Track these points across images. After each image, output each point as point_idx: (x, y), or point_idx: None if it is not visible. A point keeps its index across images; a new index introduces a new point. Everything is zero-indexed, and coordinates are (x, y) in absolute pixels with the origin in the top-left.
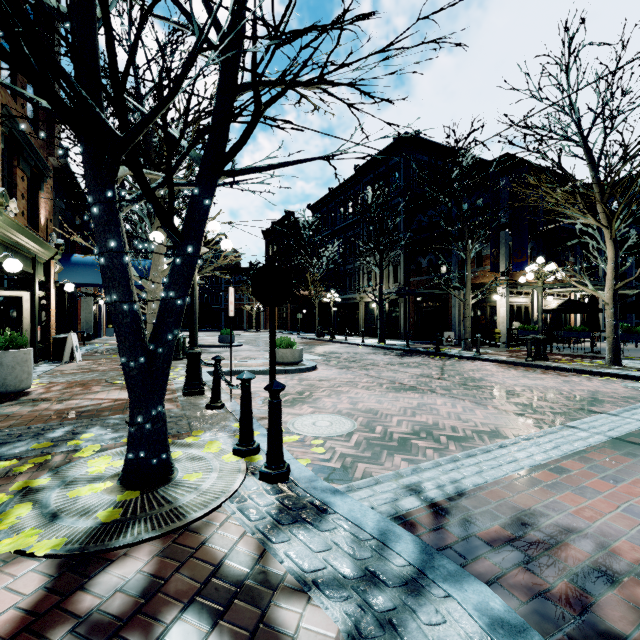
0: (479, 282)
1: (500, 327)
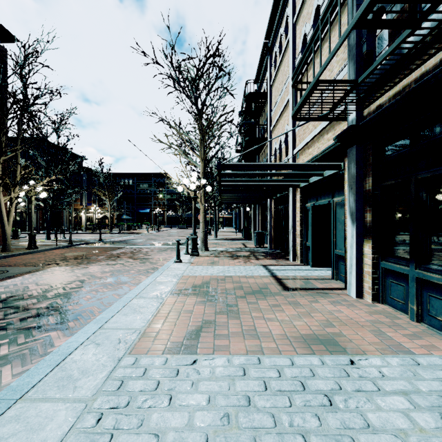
0: (75, 208)
1: (83, 224)
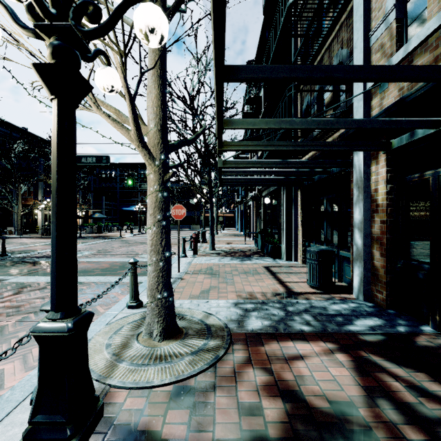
0: (29, 203)
1: (39, 224)
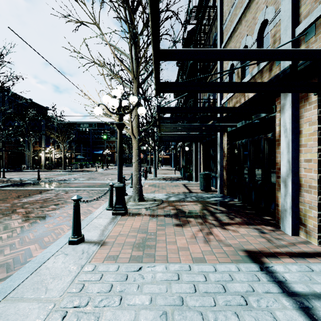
0: (36, 149)
1: (42, 163)
